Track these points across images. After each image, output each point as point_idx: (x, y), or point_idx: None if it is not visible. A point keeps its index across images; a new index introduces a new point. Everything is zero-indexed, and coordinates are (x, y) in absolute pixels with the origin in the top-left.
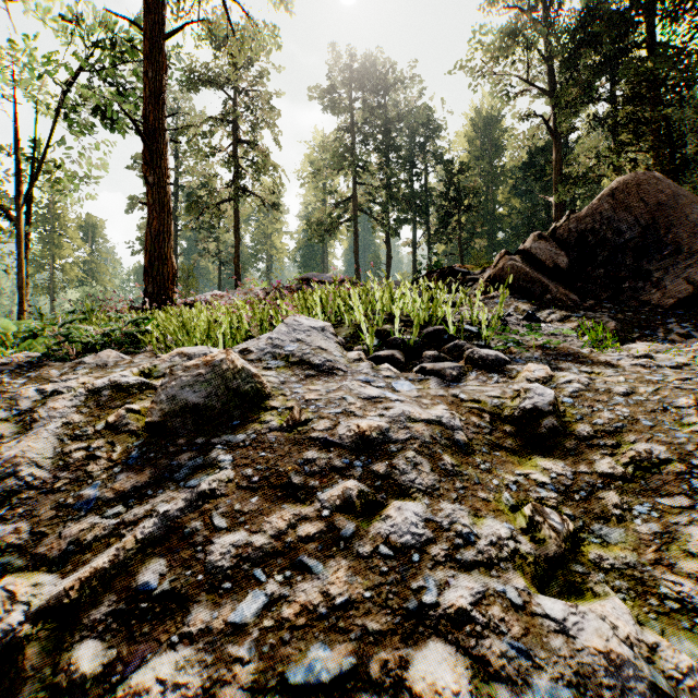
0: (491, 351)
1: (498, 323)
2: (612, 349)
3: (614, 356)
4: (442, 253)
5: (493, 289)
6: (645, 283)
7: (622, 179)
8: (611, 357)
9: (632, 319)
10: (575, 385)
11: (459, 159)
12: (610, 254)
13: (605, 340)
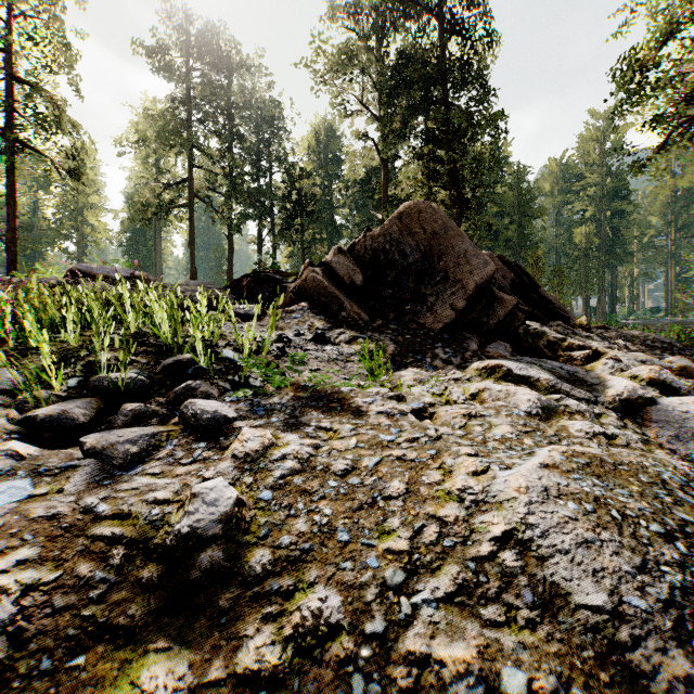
0: (211, 405)
1: (252, 355)
2: (386, 377)
3: (370, 396)
4: (289, 254)
5: (297, 301)
6: (423, 306)
7: (408, 204)
8: (367, 398)
9: (410, 342)
10: (289, 463)
11: (305, 165)
12: (397, 276)
13: (384, 366)
